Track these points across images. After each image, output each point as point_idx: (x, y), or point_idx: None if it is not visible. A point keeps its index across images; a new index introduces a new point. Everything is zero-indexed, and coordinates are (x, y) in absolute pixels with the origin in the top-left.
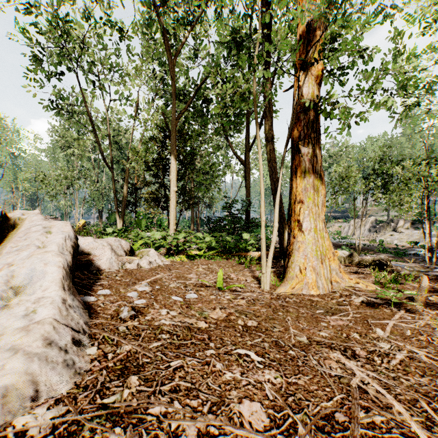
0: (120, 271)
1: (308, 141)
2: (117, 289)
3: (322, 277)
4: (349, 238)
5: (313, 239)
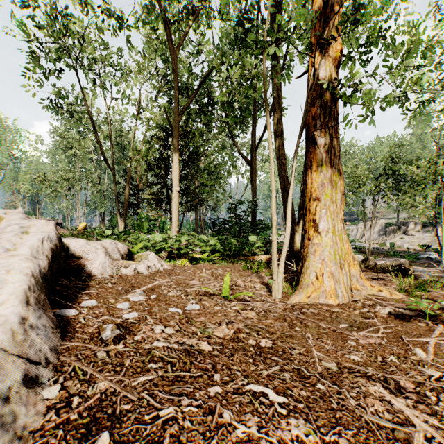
0: (113, 277)
1: (325, 131)
2: (106, 299)
3: (341, 284)
4: (357, 241)
5: (331, 242)
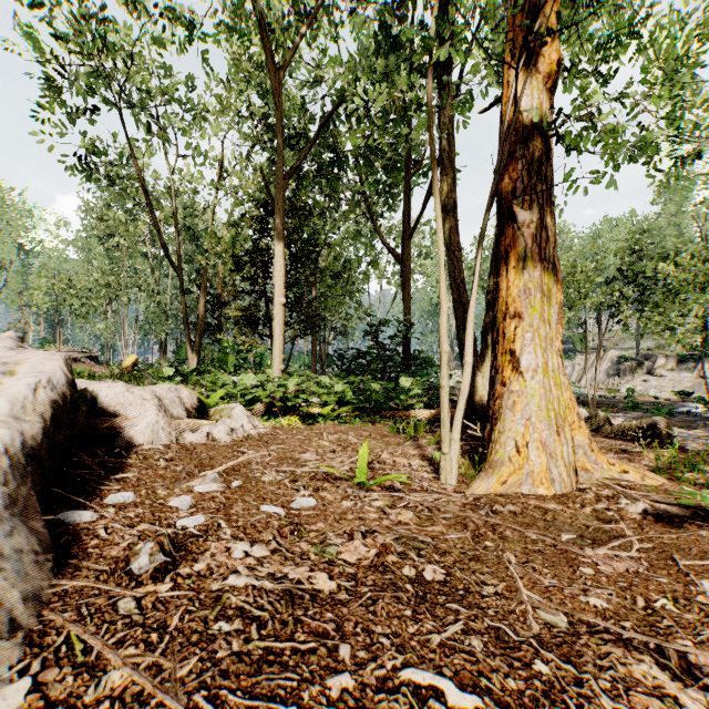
0: (171, 448)
1: (532, 199)
2: (152, 489)
3: (559, 461)
4: (573, 386)
5: (541, 388)
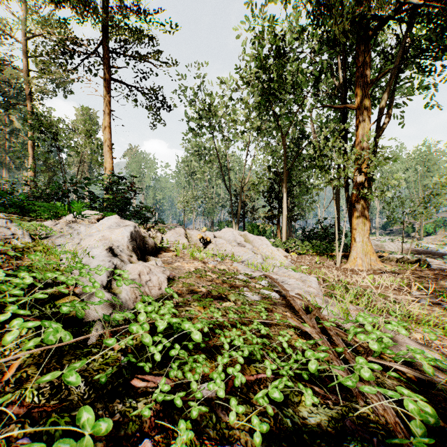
0: None
1: (359, 202)
2: None
3: (365, 262)
4: None
5: (360, 246)
